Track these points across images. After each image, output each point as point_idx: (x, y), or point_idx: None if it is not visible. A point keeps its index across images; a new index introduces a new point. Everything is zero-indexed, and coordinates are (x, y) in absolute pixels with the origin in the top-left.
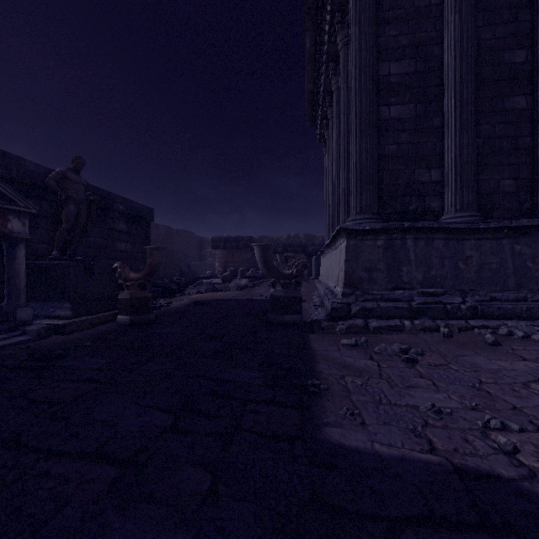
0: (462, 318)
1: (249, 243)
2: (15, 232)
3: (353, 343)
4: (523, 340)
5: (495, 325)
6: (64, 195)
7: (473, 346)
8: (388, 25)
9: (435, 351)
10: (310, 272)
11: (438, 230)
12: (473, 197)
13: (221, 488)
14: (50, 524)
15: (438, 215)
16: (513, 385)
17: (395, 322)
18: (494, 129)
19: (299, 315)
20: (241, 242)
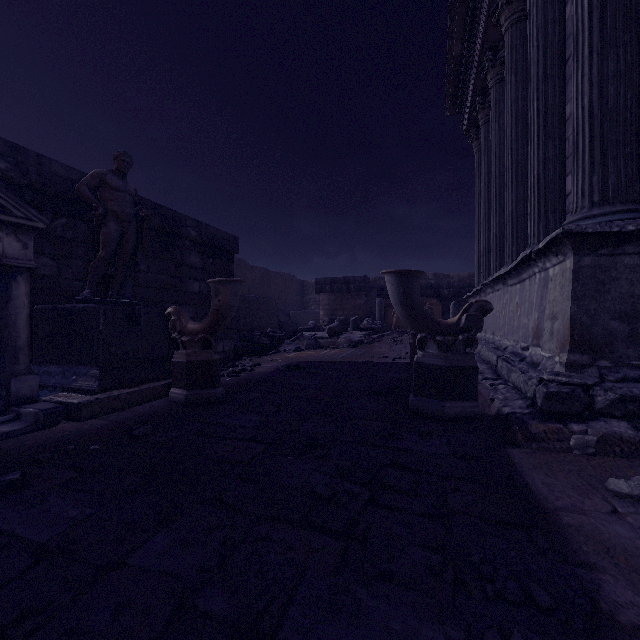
0: None
1: (363, 285)
2: (9, 256)
3: None
4: None
5: None
6: (101, 209)
7: None
8: None
9: None
10: None
11: None
12: None
13: None
14: None
15: None
16: None
17: None
18: None
19: (472, 402)
20: (352, 284)
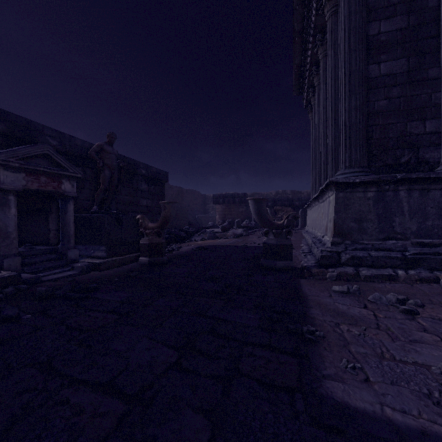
0: None
1: (244, 199)
2: (67, 191)
3: (345, 290)
4: None
5: None
6: (101, 163)
7: None
8: None
9: (437, 304)
10: (296, 223)
11: (435, 180)
12: None
13: None
14: None
15: (433, 165)
16: None
17: (387, 271)
18: None
19: (290, 261)
20: (237, 198)
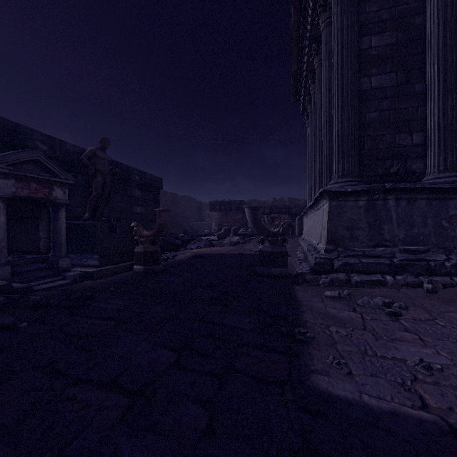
0: (447, 275)
1: (240, 206)
2: (58, 198)
3: (336, 295)
4: None
5: None
6: (94, 169)
7: None
8: (369, 2)
9: (419, 306)
10: (293, 230)
11: (420, 190)
12: None
13: (217, 426)
14: (73, 444)
15: (420, 176)
16: None
17: (377, 277)
18: None
19: (285, 268)
20: (233, 205)
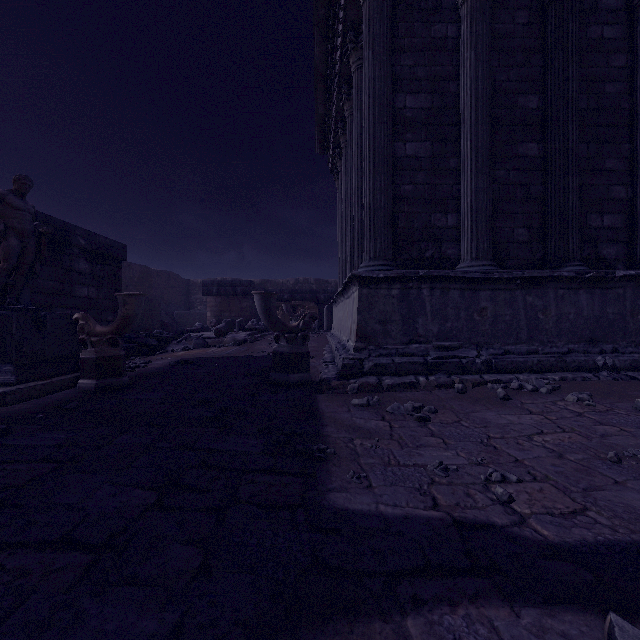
0: (477, 373)
1: (249, 289)
2: None
3: (364, 403)
4: (532, 394)
5: (508, 379)
6: (2, 225)
7: (486, 401)
8: (404, 54)
9: (449, 408)
10: (321, 323)
11: (454, 279)
12: (488, 245)
13: (214, 563)
14: (10, 619)
15: (454, 263)
16: (518, 438)
17: (410, 378)
18: (509, 175)
19: (306, 373)
20: (239, 288)
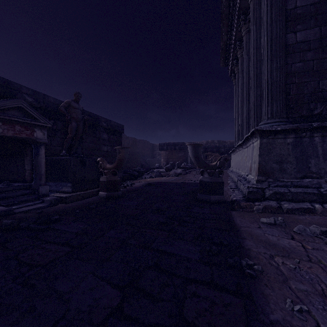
0: None
1: (182, 146)
2: (38, 138)
3: (272, 222)
4: None
5: None
6: (69, 116)
7: None
8: None
9: None
10: None
11: None
12: None
13: None
14: None
15: None
16: None
17: (306, 205)
18: None
19: (221, 196)
20: (177, 146)
